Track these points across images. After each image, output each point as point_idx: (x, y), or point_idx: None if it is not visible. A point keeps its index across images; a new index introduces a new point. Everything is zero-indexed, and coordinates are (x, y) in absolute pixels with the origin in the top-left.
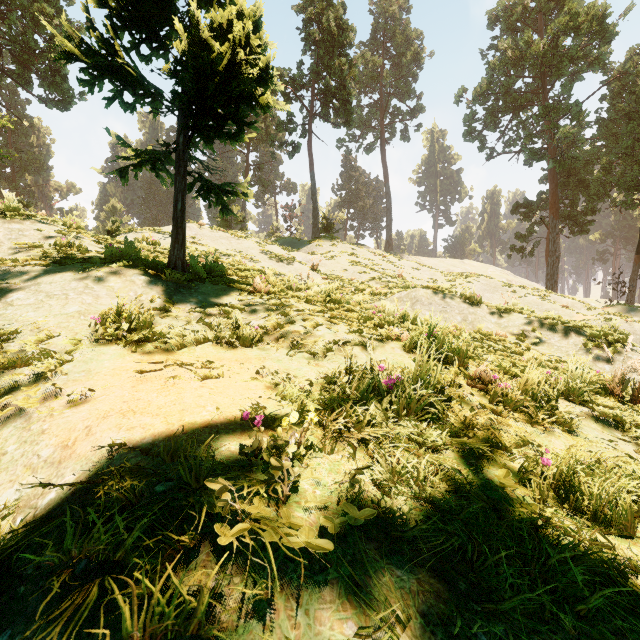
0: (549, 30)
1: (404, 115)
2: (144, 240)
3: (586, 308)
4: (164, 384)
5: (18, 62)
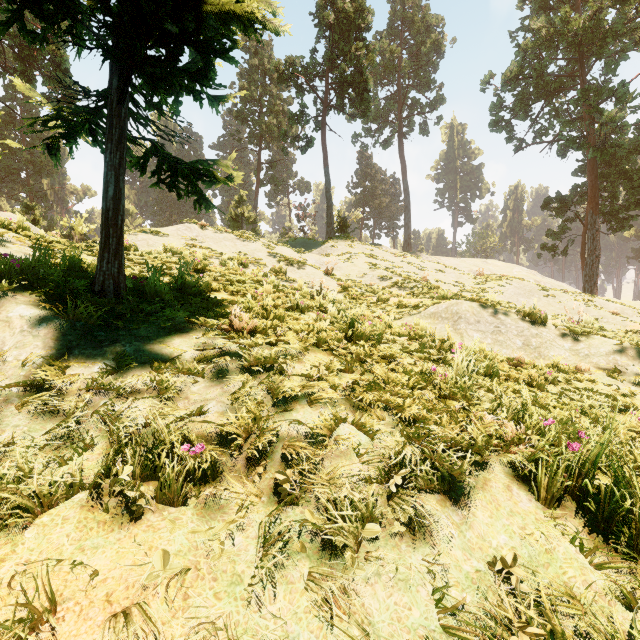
0: (591, 3)
1: (423, 107)
2: None
3: (639, 315)
4: None
5: (20, 58)
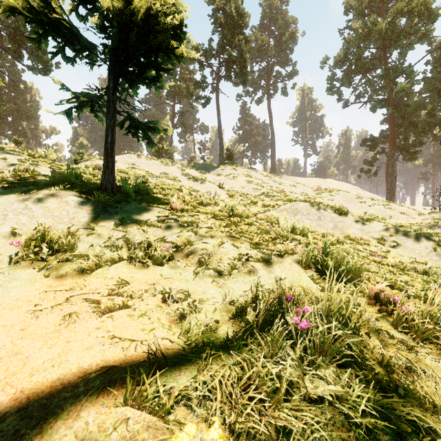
0: (389, 13)
1: (284, 77)
2: (92, 166)
3: (418, 214)
4: (58, 324)
5: (13, 42)
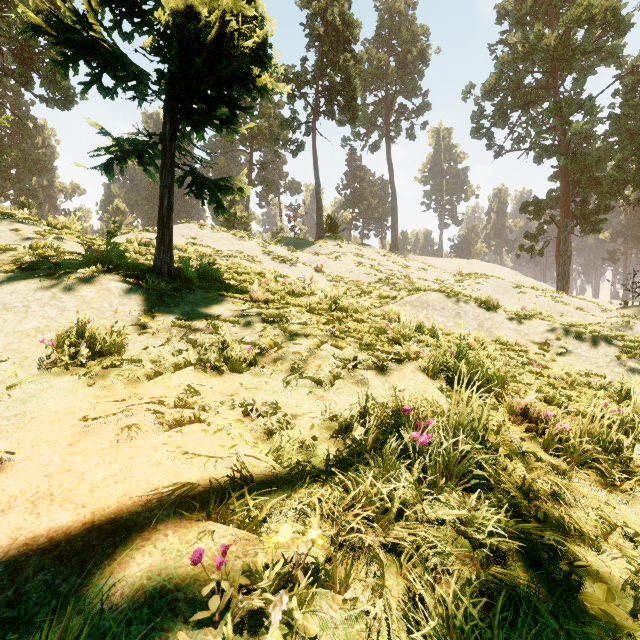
0: (561, 22)
1: (410, 113)
2: (137, 241)
3: (601, 310)
4: (115, 439)
5: (19, 61)
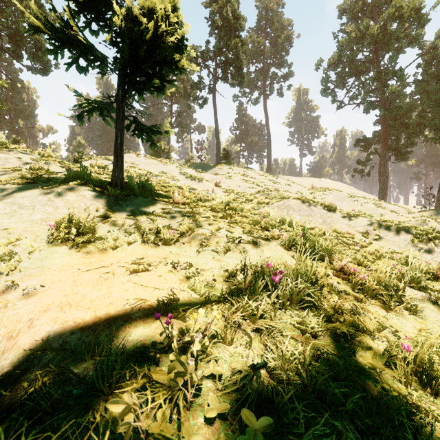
0: (381, 18)
1: (279, 78)
2: (97, 165)
3: (407, 212)
4: (99, 279)
5: (12, 42)
